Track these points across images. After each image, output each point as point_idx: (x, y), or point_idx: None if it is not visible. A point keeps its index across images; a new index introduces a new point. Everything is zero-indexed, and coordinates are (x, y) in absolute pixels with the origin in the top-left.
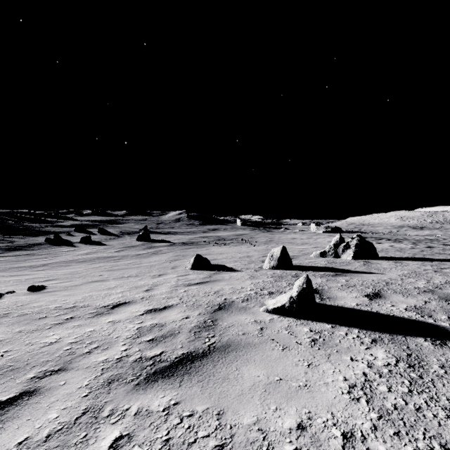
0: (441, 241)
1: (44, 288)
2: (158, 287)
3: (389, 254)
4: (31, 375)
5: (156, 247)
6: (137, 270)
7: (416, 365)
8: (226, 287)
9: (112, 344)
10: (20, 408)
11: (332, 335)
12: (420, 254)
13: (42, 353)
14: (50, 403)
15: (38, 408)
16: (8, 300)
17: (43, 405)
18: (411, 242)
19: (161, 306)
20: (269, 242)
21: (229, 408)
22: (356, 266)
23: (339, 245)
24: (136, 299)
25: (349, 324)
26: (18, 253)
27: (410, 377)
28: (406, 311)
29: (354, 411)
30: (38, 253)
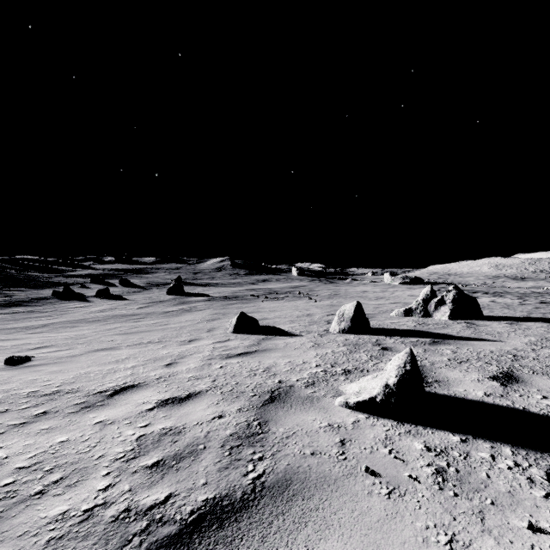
0: None
1: (29, 360)
2: (185, 359)
3: (496, 312)
4: None
5: (190, 303)
6: (161, 333)
7: None
8: (280, 362)
9: (87, 474)
10: None
11: (468, 459)
12: (536, 312)
13: None
14: None
15: None
16: None
17: None
18: (516, 297)
19: (183, 393)
20: (334, 296)
21: None
22: (457, 329)
23: (431, 301)
24: (150, 379)
25: (490, 435)
26: (16, 310)
27: None
28: None
29: None
30: (41, 310)
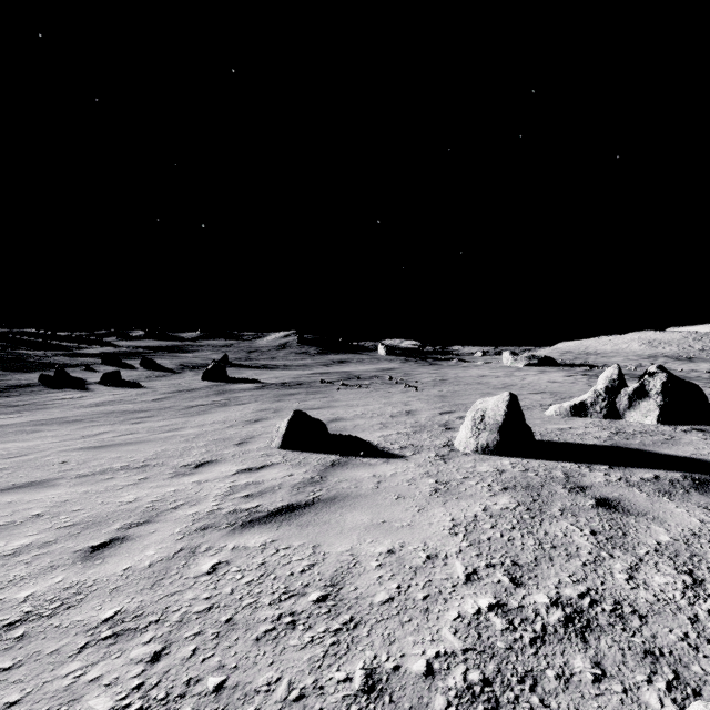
0: None
1: None
2: (150, 527)
3: None
4: None
5: (231, 392)
6: (159, 447)
7: None
8: (367, 551)
9: None
10: None
11: None
12: None
13: None
14: None
15: None
16: None
17: None
18: (709, 384)
19: None
20: (441, 382)
21: None
22: (702, 445)
23: (620, 391)
24: None
25: None
26: None
27: None
28: None
29: None
30: (11, 403)
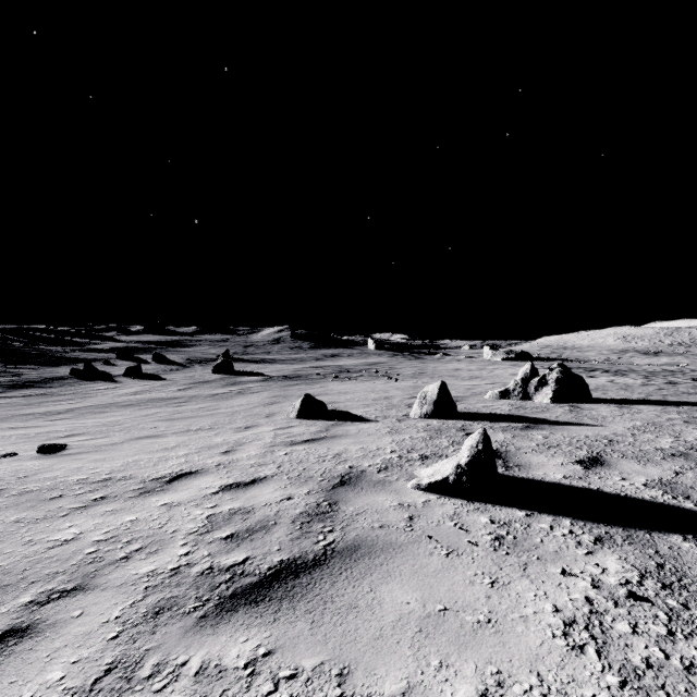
0: (688, 374)
1: (64, 448)
2: (244, 446)
3: (609, 394)
4: (27, 599)
5: (242, 384)
6: (212, 419)
7: (675, 584)
8: (351, 448)
9: (165, 544)
10: (1, 661)
11: (527, 529)
12: (657, 394)
13: (49, 559)
14: (54, 651)
15: (31, 660)
16: (4, 468)
17: (40, 655)
18: (642, 376)
19: (247, 478)
20: (419, 375)
21: (359, 664)
22: (557, 413)
23: (531, 380)
24: (208, 466)
25: (555, 510)
26: (28, 392)
27: (668, 606)
28: (646, 488)
29: (576, 671)
30: (58, 392)
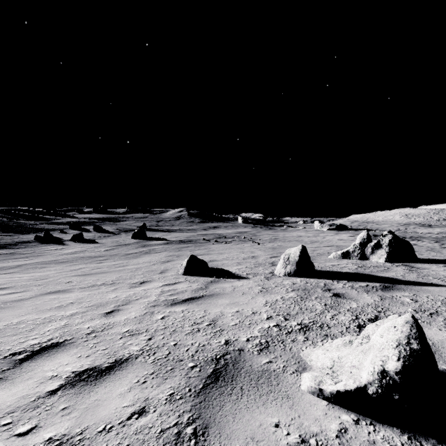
0: None
1: None
2: (129, 306)
3: (425, 254)
4: None
5: (150, 246)
6: (117, 274)
7: None
8: (227, 311)
9: None
10: None
11: None
12: None
13: None
14: None
15: None
16: None
17: None
18: (433, 241)
19: (107, 359)
20: (274, 240)
21: None
22: (400, 272)
23: (367, 244)
24: (80, 334)
25: None
26: (0, 252)
27: None
28: None
29: None
30: (21, 252)
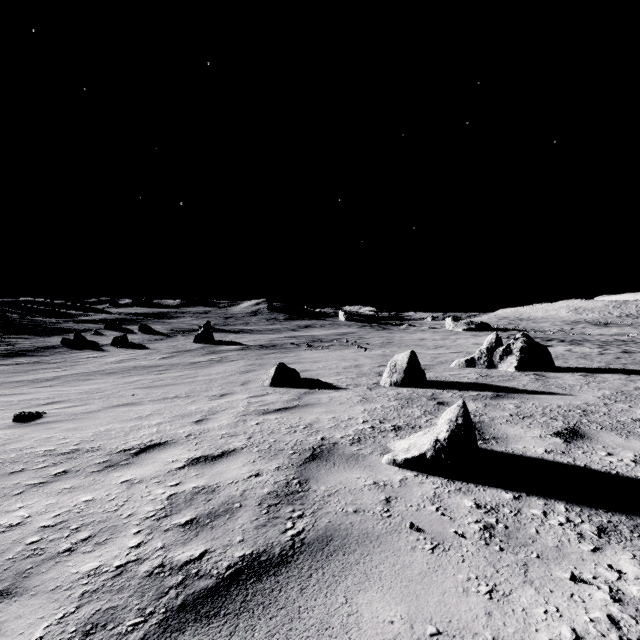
0: (639, 343)
1: (40, 417)
2: (217, 415)
3: (570, 362)
4: None
5: (221, 352)
6: (189, 387)
7: None
8: (323, 418)
9: (117, 532)
10: None
11: (518, 515)
12: (616, 362)
13: None
14: None
15: None
16: None
17: None
18: (596, 345)
19: (216, 451)
20: (387, 344)
21: None
22: (524, 381)
23: (496, 350)
24: (179, 437)
25: (545, 492)
26: (20, 360)
27: None
28: (636, 465)
29: None
30: (49, 360)
